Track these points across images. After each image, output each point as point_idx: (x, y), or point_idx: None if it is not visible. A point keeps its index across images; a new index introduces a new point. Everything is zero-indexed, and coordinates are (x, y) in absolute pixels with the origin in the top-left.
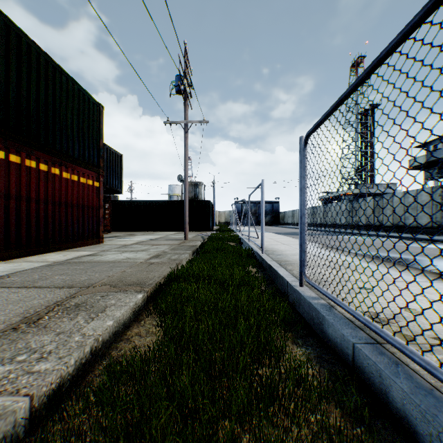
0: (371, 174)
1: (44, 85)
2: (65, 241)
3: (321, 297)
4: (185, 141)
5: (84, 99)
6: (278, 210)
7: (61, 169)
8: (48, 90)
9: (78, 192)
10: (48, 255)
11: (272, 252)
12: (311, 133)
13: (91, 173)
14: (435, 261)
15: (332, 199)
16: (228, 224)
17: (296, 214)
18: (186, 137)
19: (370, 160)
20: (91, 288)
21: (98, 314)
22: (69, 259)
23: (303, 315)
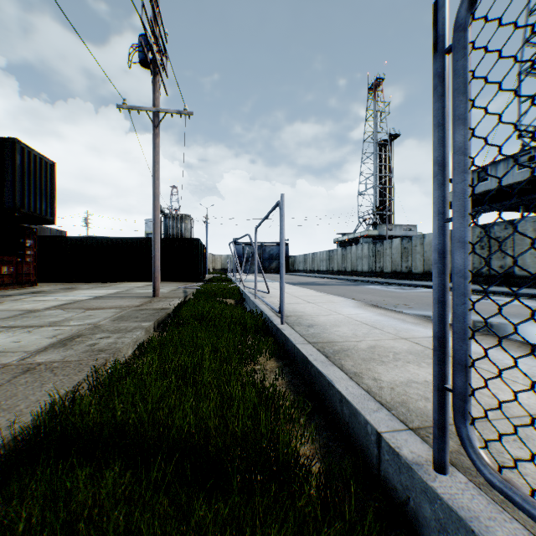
0: (390, 213)
1: None
2: None
3: None
4: (155, 140)
5: None
6: (287, 254)
7: None
8: None
9: None
10: None
11: (297, 319)
12: None
13: None
14: (527, 325)
15: (349, 241)
16: (226, 271)
17: (309, 259)
18: (156, 134)
19: (389, 198)
20: None
21: None
22: None
23: None
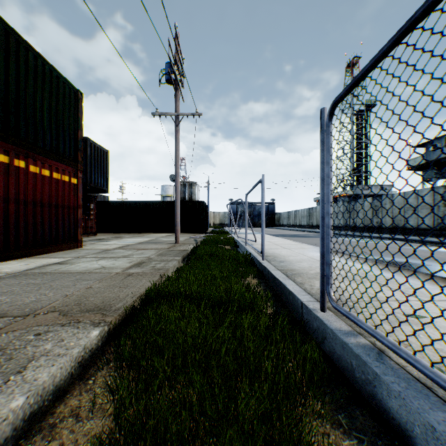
0: (366, 175)
1: (4, 60)
2: (33, 246)
3: (357, 332)
4: (176, 135)
5: (57, 82)
6: (273, 212)
7: (28, 162)
8: (10, 67)
9: (50, 189)
10: (8, 263)
11: (273, 258)
12: (341, 98)
13: (67, 168)
14: None
15: None
16: (223, 226)
17: (292, 215)
18: (177, 130)
19: (365, 161)
20: (31, 317)
21: (9, 378)
22: (29, 270)
23: (331, 356)
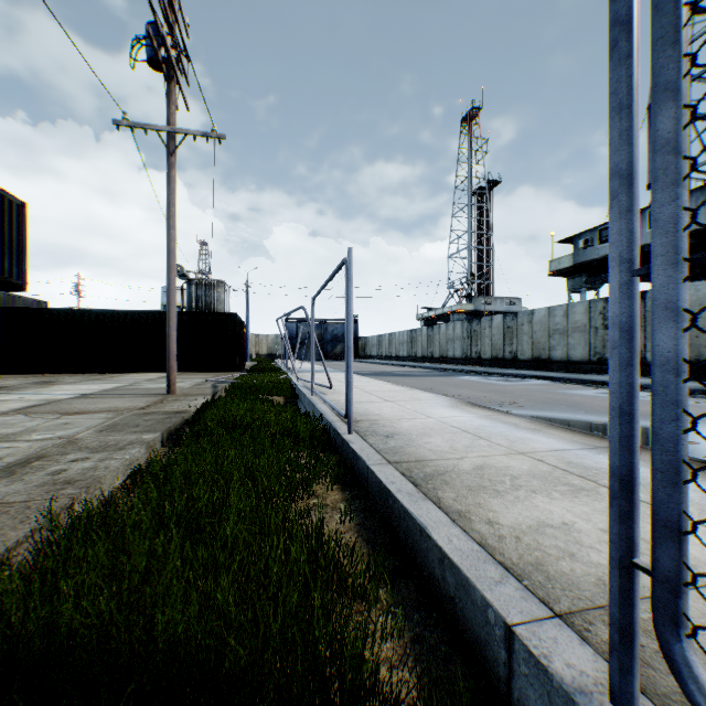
0: (489, 283)
1: None
2: None
3: None
4: (170, 173)
5: None
6: (356, 335)
7: None
8: None
9: None
10: None
11: (370, 426)
12: None
13: None
14: None
15: (436, 318)
16: (274, 358)
17: (385, 341)
18: (172, 164)
19: (488, 262)
20: None
21: None
22: None
23: None
